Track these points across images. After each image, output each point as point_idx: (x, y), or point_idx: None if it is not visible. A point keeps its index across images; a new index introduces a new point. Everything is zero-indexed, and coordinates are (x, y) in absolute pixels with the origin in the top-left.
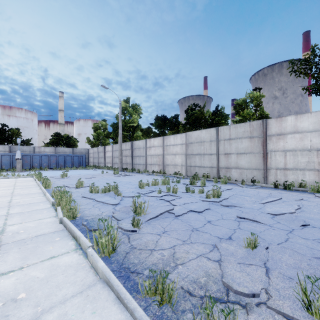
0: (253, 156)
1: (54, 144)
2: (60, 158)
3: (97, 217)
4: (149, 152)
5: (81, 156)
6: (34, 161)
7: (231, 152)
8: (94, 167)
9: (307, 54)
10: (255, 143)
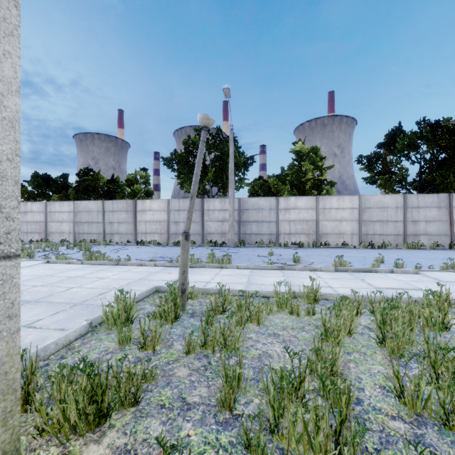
0: (128, 225)
1: None
2: None
3: None
4: (25, 218)
5: None
6: None
7: (114, 221)
8: None
9: (169, 157)
10: (129, 216)
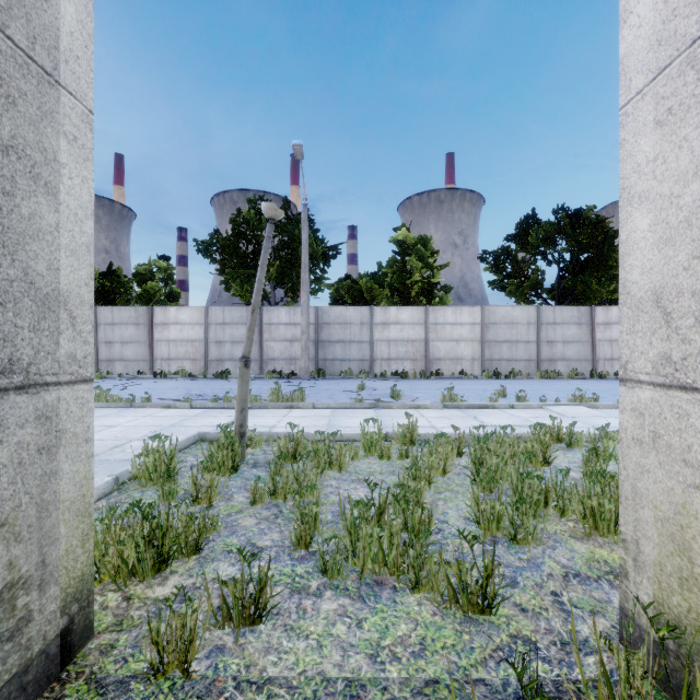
0: (140, 346)
1: None
2: None
3: None
4: None
5: None
6: None
7: (114, 341)
8: None
9: (207, 240)
10: (141, 331)
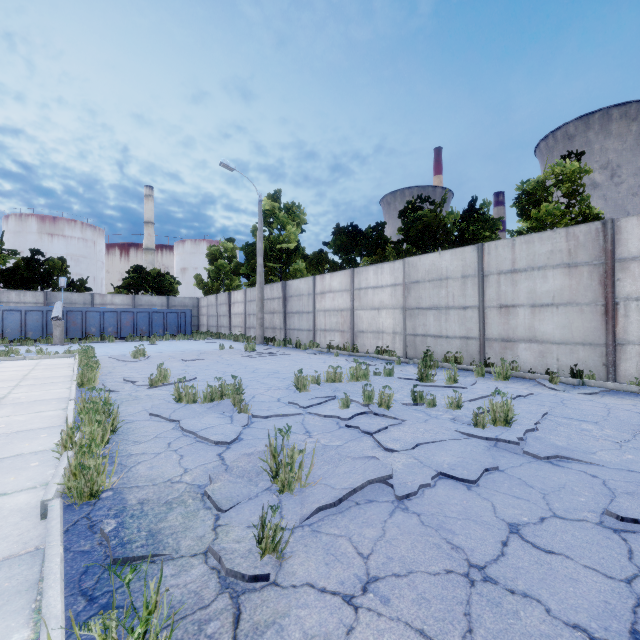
0: (576, 312)
1: (132, 288)
2: (141, 316)
3: (163, 493)
4: (321, 304)
5: (182, 312)
6: (90, 323)
7: (516, 303)
8: (209, 335)
9: None
10: (581, 280)
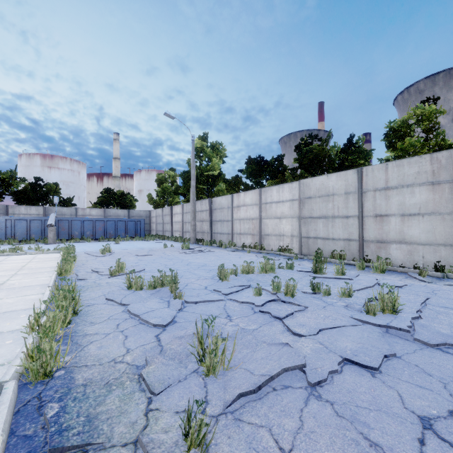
0: (438, 220)
1: (104, 204)
2: (109, 224)
3: (106, 374)
4: (237, 215)
5: (138, 221)
6: (74, 229)
7: (388, 213)
8: (157, 237)
9: None
10: (443, 195)
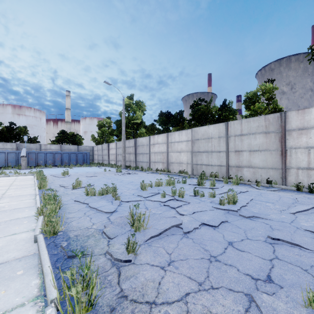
0: (269, 154)
1: (60, 141)
2: (65, 155)
3: (85, 232)
4: (153, 150)
5: (85, 153)
6: (39, 159)
7: (242, 149)
8: (98, 164)
9: None
10: (271, 139)
